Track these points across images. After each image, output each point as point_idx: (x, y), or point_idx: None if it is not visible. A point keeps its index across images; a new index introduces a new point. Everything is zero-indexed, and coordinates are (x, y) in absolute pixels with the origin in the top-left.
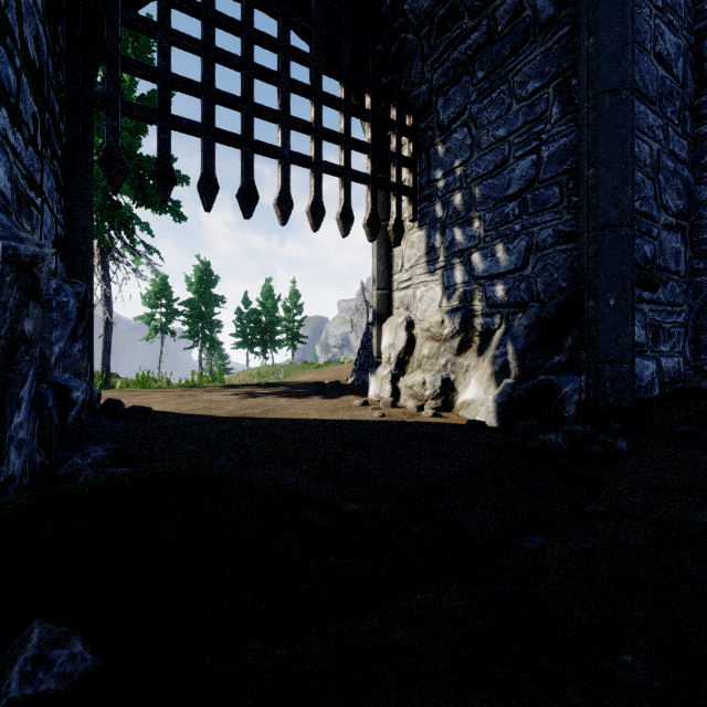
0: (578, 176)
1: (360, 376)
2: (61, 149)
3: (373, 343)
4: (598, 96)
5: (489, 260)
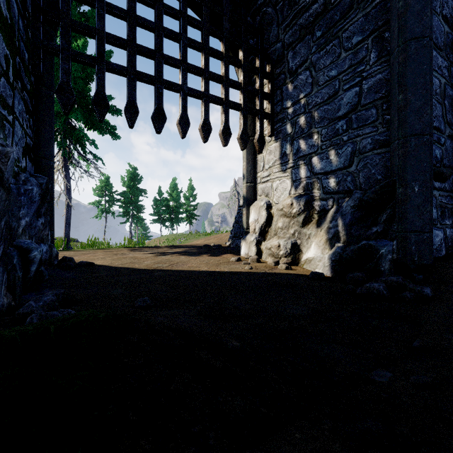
0: (390, 100)
1: (234, 241)
2: (30, 85)
3: (244, 218)
4: (406, 42)
5: (325, 161)
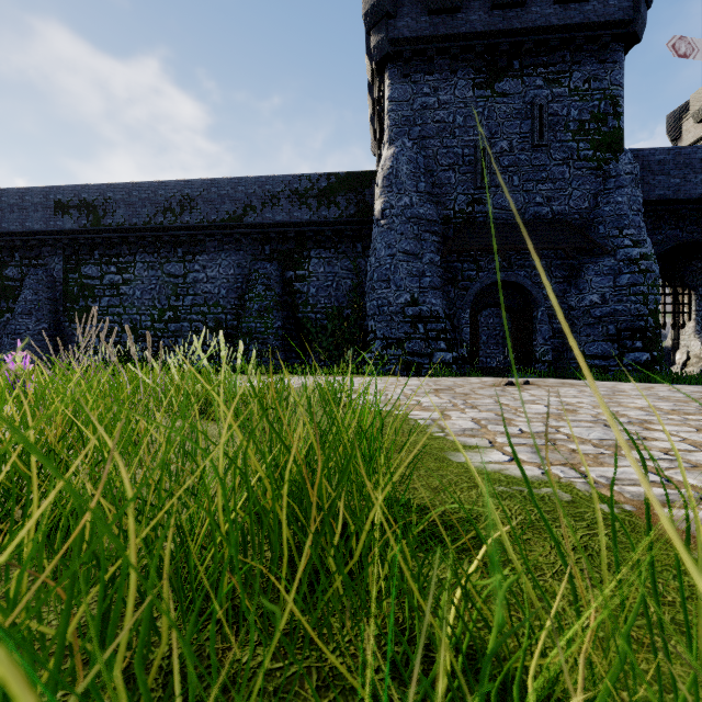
0: None
1: None
2: None
3: (671, 357)
4: None
5: None
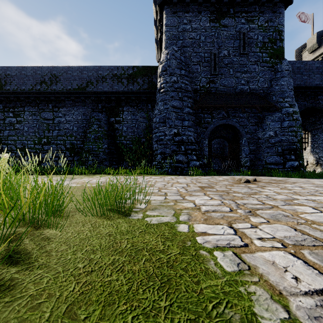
0: None
1: None
2: None
3: None
4: None
5: (321, 154)
